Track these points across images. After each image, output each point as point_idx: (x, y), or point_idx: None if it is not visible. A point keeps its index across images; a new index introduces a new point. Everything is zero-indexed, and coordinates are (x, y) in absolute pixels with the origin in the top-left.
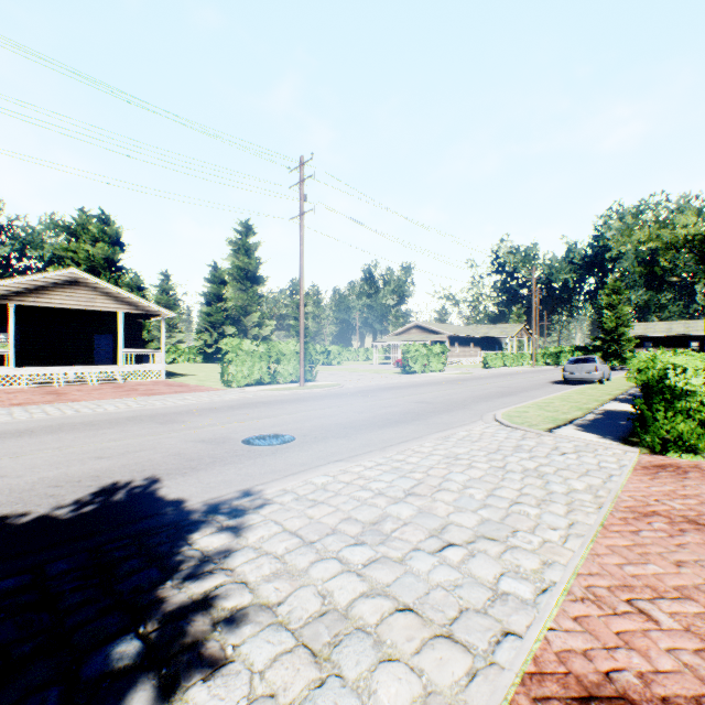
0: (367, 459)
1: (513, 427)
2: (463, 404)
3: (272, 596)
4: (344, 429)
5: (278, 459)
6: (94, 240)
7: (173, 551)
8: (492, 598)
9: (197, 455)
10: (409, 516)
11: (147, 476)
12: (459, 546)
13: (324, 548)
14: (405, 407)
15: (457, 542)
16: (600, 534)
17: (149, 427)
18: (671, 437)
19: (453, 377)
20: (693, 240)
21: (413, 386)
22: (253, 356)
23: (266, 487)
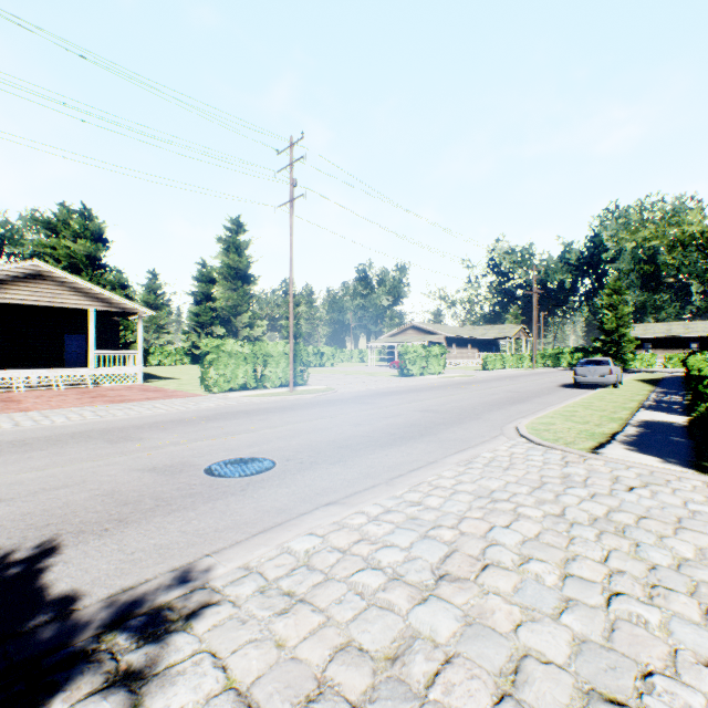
0: (370, 501)
1: (547, 446)
2: (474, 413)
3: None
4: (338, 449)
5: (246, 502)
6: (75, 236)
7: None
8: None
9: (137, 495)
10: (451, 635)
11: (44, 537)
12: None
13: None
14: (409, 417)
15: None
16: None
17: (92, 448)
18: None
19: (454, 380)
20: (701, 237)
21: (414, 390)
22: (237, 358)
23: (218, 560)
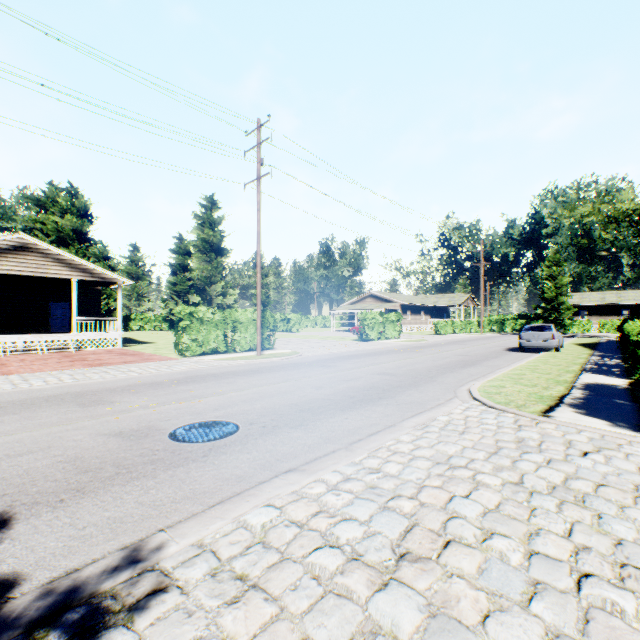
0: (329, 468)
1: (499, 409)
2: (429, 376)
3: None
4: (300, 412)
5: (207, 469)
6: (62, 212)
7: None
8: None
9: (99, 461)
10: (414, 630)
11: None
12: None
13: None
14: (368, 379)
15: None
16: None
17: (64, 412)
18: None
19: (409, 344)
20: (633, 214)
21: (372, 354)
22: (209, 324)
23: (171, 536)
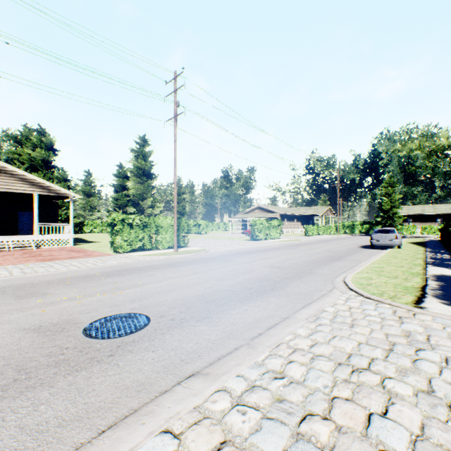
0: (233, 372)
1: (375, 300)
2: (308, 269)
3: None
4: (205, 303)
5: (109, 373)
6: (34, 147)
7: None
8: None
9: (2, 364)
10: None
11: None
12: None
13: None
14: (261, 272)
15: None
16: None
17: None
18: None
19: (287, 243)
20: (449, 148)
21: (261, 250)
22: (137, 228)
23: None
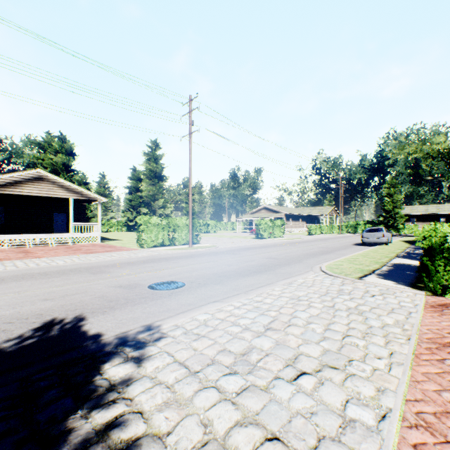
0: (235, 300)
1: (335, 276)
2: (298, 259)
3: (162, 426)
4: (219, 277)
5: (172, 300)
6: (56, 152)
7: (87, 380)
8: (343, 426)
9: (115, 297)
10: (269, 347)
11: (77, 314)
12: (310, 375)
13: (205, 377)
14: (260, 261)
15: (308, 371)
16: (415, 363)
17: (84, 276)
18: (449, 284)
19: (289, 241)
20: (444, 152)
21: (264, 247)
22: (158, 227)
23: (162, 323)
